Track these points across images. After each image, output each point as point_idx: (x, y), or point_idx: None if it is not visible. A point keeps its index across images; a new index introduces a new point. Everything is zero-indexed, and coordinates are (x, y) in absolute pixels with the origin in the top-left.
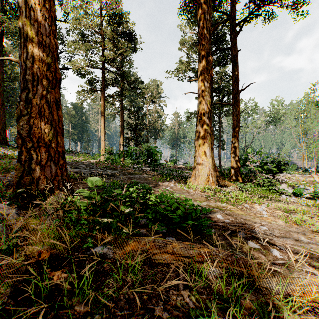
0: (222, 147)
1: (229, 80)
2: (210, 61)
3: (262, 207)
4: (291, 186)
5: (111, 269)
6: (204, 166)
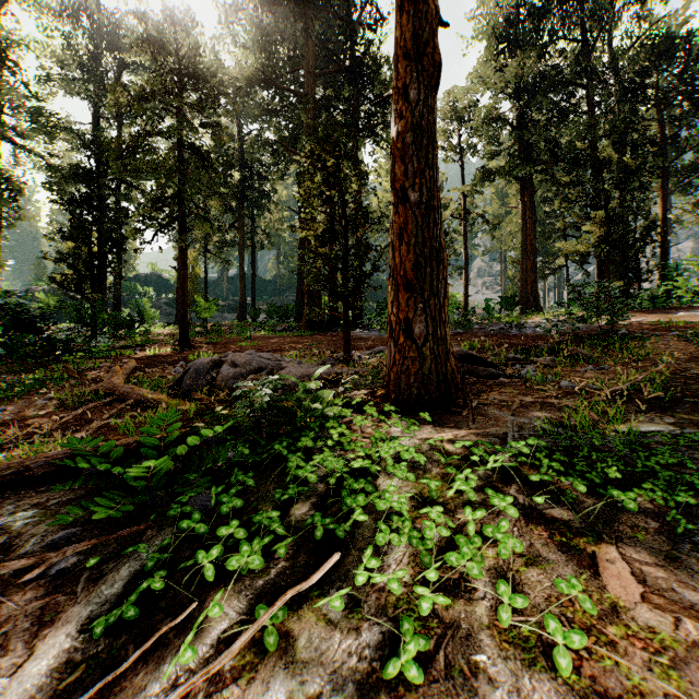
0: None
1: None
2: None
3: None
4: None
5: None
6: None
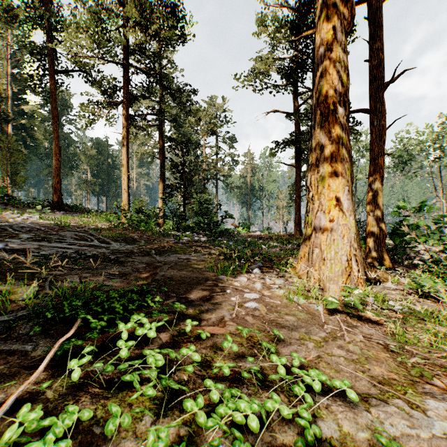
0: None
1: None
2: None
3: None
4: None
5: None
6: (336, 235)
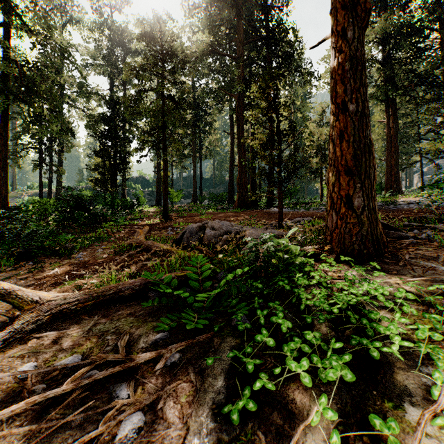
0: None
1: None
2: None
3: None
4: None
5: None
6: None
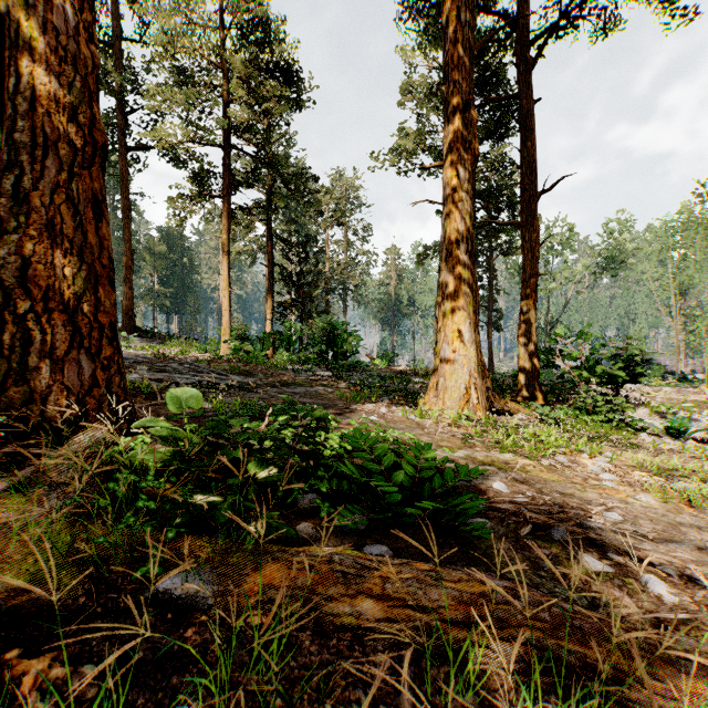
0: (495, 326)
1: (511, 174)
2: (471, 119)
3: (601, 463)
4: (660, 413)
5: (205, 646)
6: (457, 365)
